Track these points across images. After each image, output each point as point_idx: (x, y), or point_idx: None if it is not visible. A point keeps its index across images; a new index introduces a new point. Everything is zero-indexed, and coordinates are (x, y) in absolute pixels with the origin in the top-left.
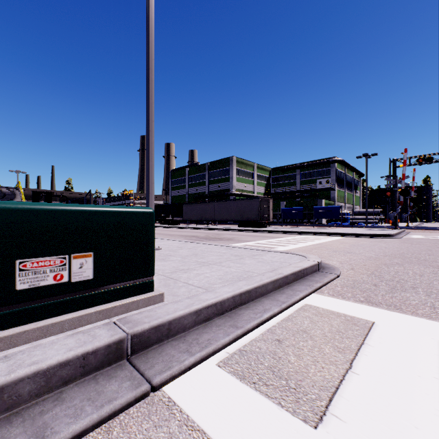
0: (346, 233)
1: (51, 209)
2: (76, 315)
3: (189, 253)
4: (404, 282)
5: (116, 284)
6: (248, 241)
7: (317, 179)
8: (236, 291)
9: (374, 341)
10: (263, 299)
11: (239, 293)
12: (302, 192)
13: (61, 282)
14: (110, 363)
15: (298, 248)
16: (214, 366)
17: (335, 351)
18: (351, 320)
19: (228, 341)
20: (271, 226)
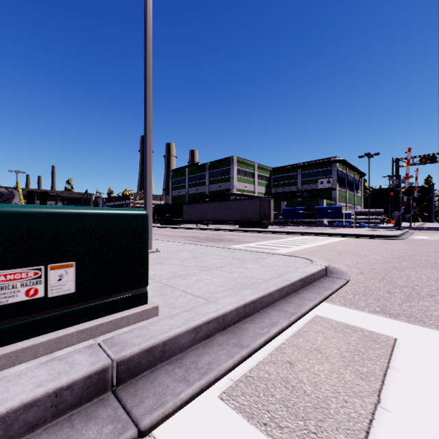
0: (349, 234)
1: (23, 212)
2: (53, 337)
3: (189, 256)
4: (419, 289)
5: (103, 297)
6: (250, 242)
7: (319, 179)
8: (240, 302)
9: (401, 363)
10: (269, 310)
11: (243, 305)
12: (303, 192)
13: (35, 298)
14: (90, 397)
15: (301, 250)
16: (216, 399)
17: (357, 378)
18: (370, 336)
19: (232, 364)
20: (272, 227)
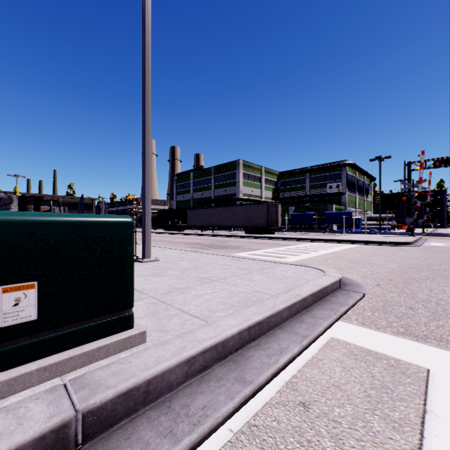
0: (360, 240)
1: None
2: (4, 379)
3: (190, 265)
4: (445, 304)
5: (75, 323)
6: (256, 250)
7: (327, 183)
8: (244, 324)
9: (440, 406)
10: (278, 331)
11: (247, 327)
12: (311, 197)
13: None
14: None
15: (311, 258)
16: None
17: (388, 428)
18: (397, 366)
19: (232, 409)
20: (279, 232)
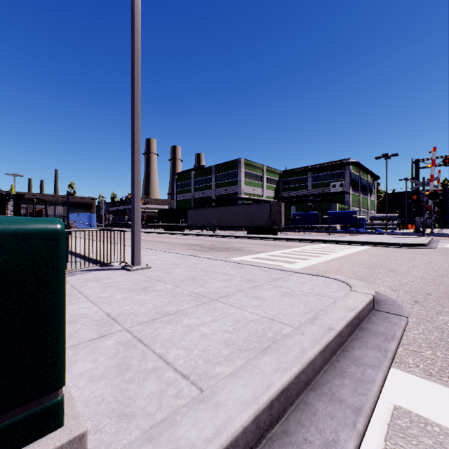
0: (370, 242)
1: None
2: None
3: (185, 275)
4: None
5: None
6: (260, 252)
7: (330, 182)
8: (262, 398)
9: None
10: (312, 396)
11: (268, 403)
12: (314, 196)
13: None
14: None
15: (322, 263)
16: None
17: None
18: None
19: None
20: (282, 233)
